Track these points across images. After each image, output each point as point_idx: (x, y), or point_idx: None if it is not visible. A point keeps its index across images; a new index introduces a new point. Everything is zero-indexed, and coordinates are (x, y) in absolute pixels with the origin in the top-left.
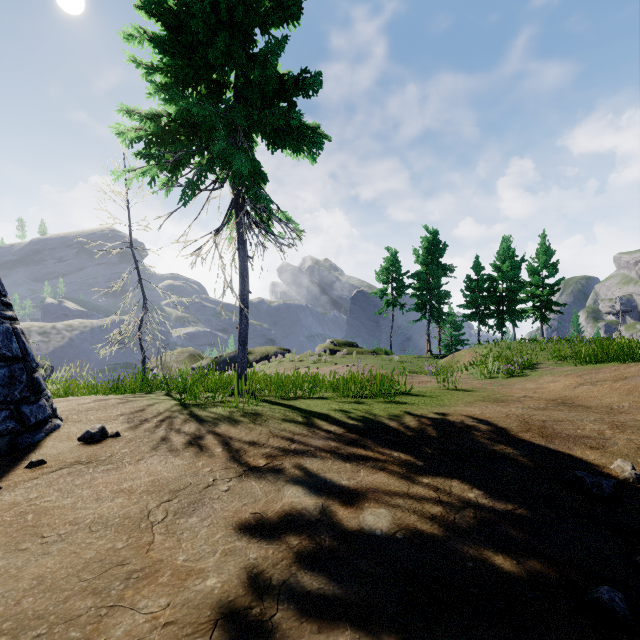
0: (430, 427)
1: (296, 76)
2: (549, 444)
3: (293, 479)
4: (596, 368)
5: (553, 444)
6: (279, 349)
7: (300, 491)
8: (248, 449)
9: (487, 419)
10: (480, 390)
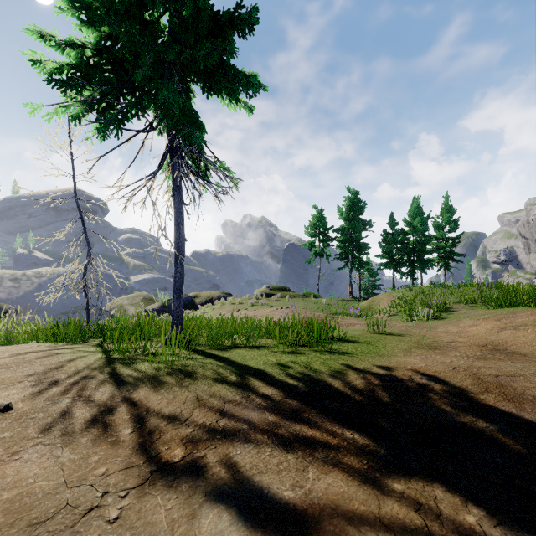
0: (379, 388)
1: (231, 12)
2: (522, 412)
3: (216, 489)
4: (511, 312)
5: (526, 412)
6: (222, 293)
7: (224, 518)
8: (165, 429)
9: (436, 374)
10: (408, 334)
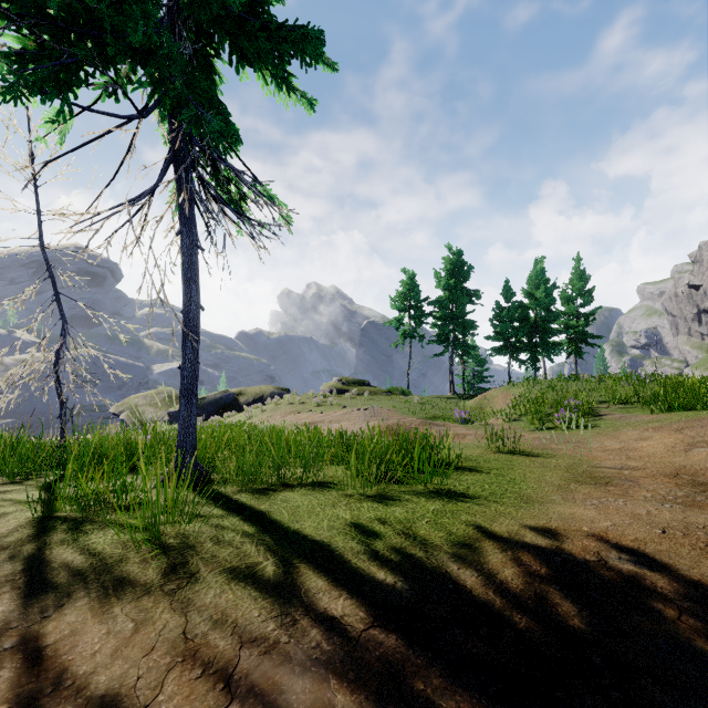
0: (553, 588)
1: None
2: None
3: None
4: (694, 419)
5: None
6: (276, 389)
7: None
8: None
9: (641, 547)
10: (548, 453)
